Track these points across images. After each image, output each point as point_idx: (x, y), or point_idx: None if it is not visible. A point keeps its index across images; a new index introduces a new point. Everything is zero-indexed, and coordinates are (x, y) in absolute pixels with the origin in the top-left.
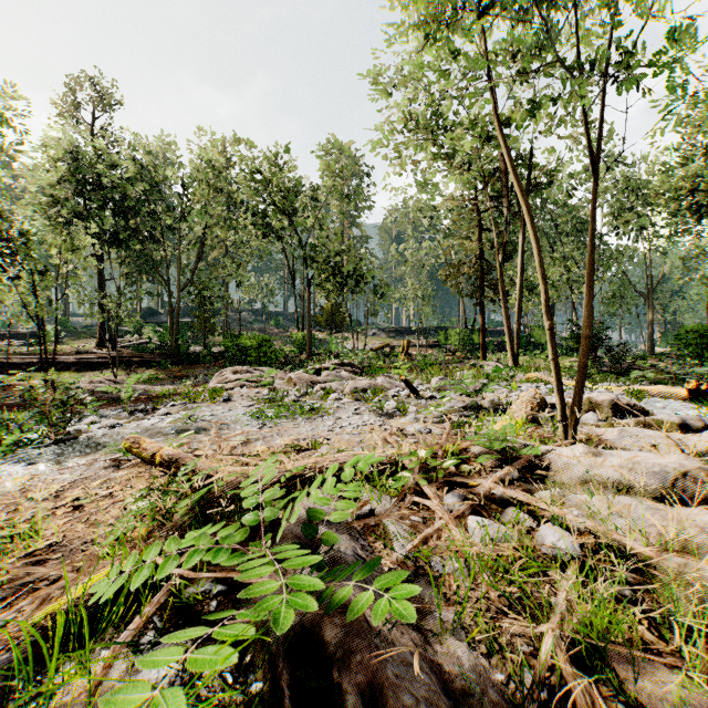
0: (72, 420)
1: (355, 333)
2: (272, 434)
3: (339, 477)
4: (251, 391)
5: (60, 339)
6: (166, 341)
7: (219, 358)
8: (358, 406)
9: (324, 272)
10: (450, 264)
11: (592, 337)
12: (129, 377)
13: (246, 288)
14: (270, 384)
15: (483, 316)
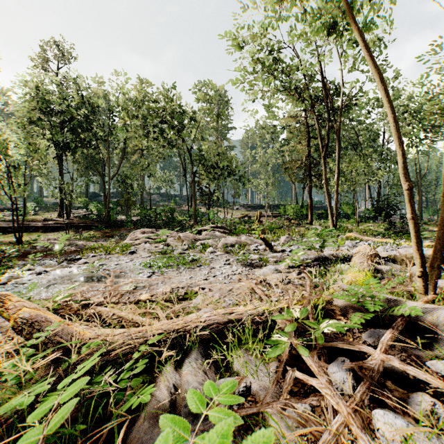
0: (17, 267)
1: (225, 208)
2: (158, 282)
3: (210, 336)
4: (152, 245)
5: (36, 211)
6: (102, 212)
7: (136, 224)
8: (228, 258)
9: (205, 167)
10: (289, 161)
11: (389, 209)
12: (74, 236)
13: (154, 178)
14: (164, 241)
15: (311, 196)
